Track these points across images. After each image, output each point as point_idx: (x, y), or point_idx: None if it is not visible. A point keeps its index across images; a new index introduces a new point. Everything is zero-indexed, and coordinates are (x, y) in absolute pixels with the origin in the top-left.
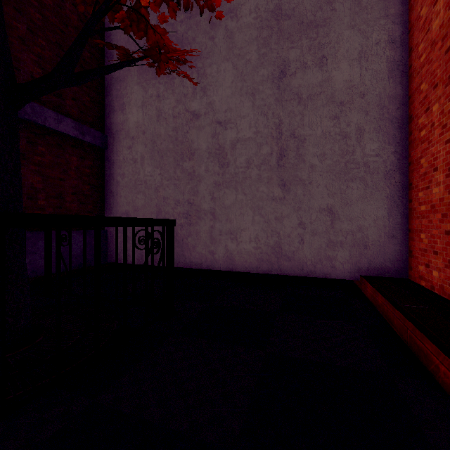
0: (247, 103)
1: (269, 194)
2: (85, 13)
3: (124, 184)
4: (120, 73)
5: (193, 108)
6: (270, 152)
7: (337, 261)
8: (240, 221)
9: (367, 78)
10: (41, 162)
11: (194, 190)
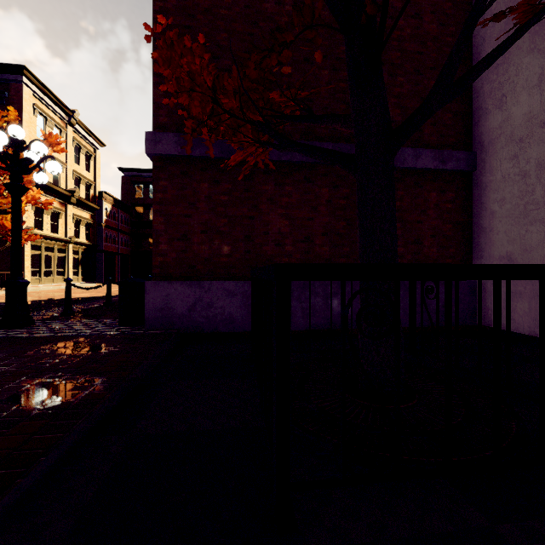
0: None
1: None
2: (445, 11)
3: (504, 214)
4: None
5: None
6: None
7: None
8: None
9: None
10: (399, 207)
11: None
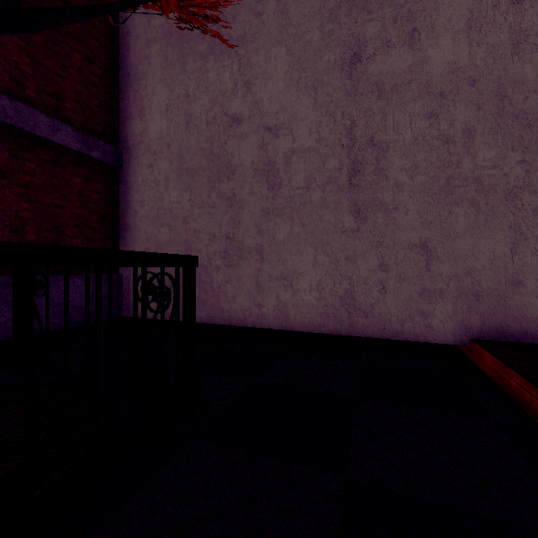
0: (307, 100)
1: (337, 224)
2: None
3: (144, 214)
4: (138, 68)
5: (232, 110)
6: (338, 166)
7: (434, 319)
8: (296, 262)
9: (479, 57)
10: (29, 182)
11: (234, 221)
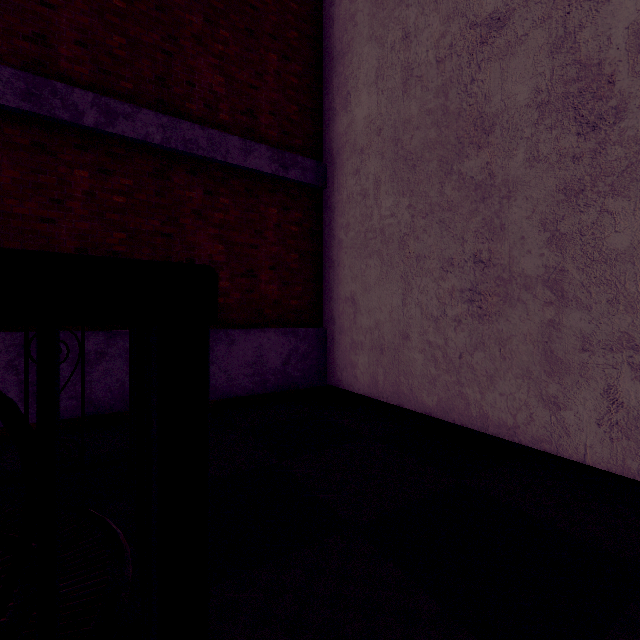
0: None
1: None
2: None
3: (349, 243)
4: (343, 41)
5: (487, 9)
6: None
7: None
8: None
9: None
10: (223, 221)
11: (491, 227)
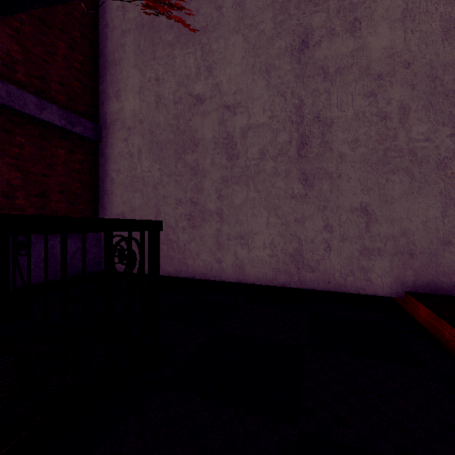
0: (261, 82)
1: (287, 191)
2: None
3: (120, 181)
4: (115, 55)
5: (196, 91)
6: (288, 139)
7: (373, 274)
8: (252, 224)
9: (413, 42)
10: (19, 154)
11: (198, 188)
